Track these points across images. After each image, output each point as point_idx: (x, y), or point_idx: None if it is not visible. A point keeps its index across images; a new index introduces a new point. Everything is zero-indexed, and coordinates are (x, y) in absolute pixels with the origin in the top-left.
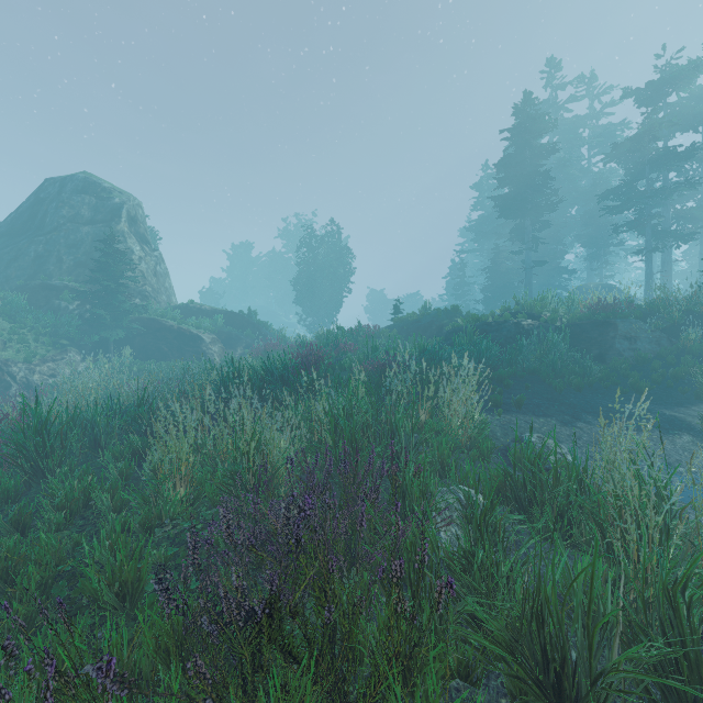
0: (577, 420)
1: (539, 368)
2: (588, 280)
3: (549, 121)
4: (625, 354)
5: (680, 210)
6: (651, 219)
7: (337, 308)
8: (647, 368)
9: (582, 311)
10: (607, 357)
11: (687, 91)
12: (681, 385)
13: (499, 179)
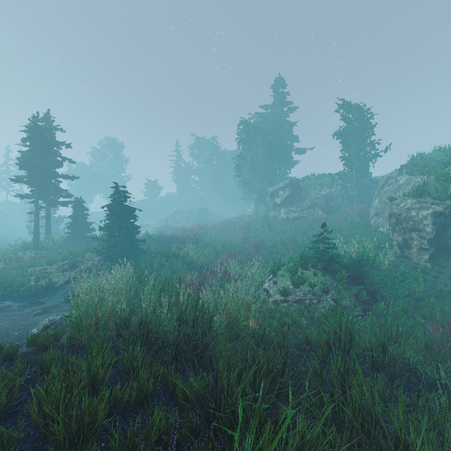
0: None
1: None
2: None
3: None
4: None
5: None
6: None
7: None
8: None
9: None
10: None
11: None
12: None
13: None
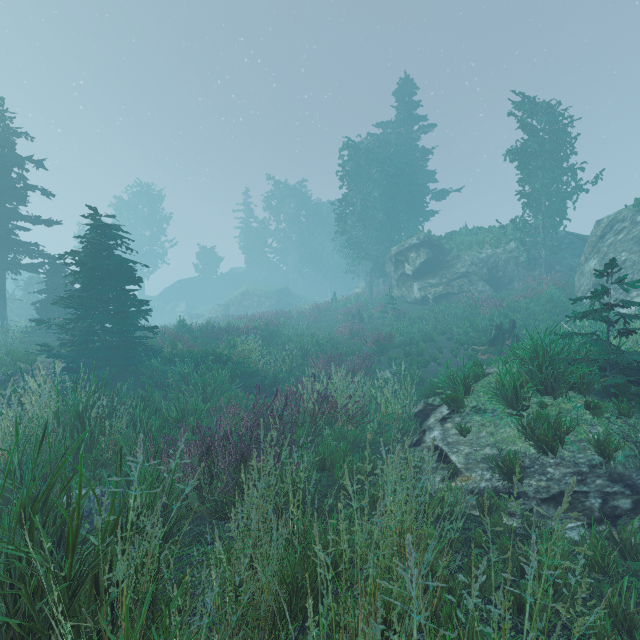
0: None
1: None
2: None
3: None
4: None
5: None
6: None
7: None
8: None
9: None
10: None
11: None
12: None
13: None
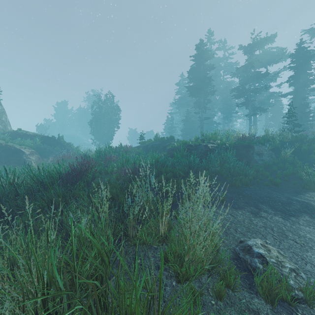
0: (259, 210)
1: (220, 170)
2: (223, 128)
3: (211, 54)
4: (259, 162)
5: (260, 99)
6: (252, 101)
7: (112, 136)
8: (270, 170)
9: (235, 140)
10: (251, 164)
11: (262, 50)
12: (290, 179)
13: (189, 78)
